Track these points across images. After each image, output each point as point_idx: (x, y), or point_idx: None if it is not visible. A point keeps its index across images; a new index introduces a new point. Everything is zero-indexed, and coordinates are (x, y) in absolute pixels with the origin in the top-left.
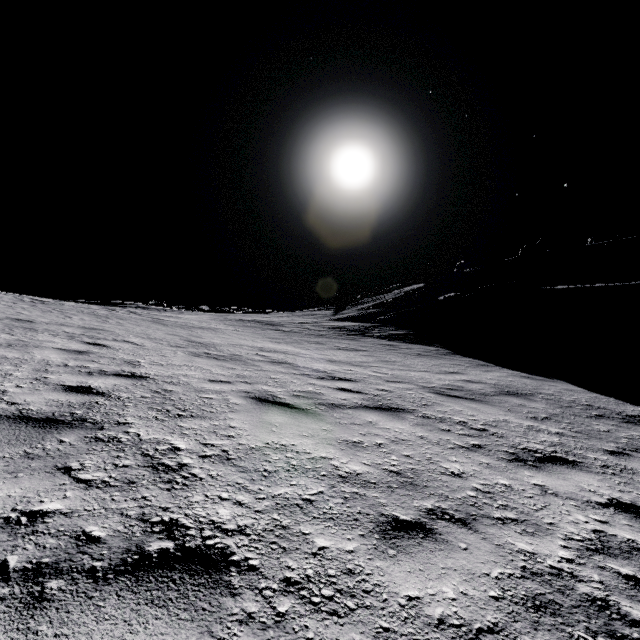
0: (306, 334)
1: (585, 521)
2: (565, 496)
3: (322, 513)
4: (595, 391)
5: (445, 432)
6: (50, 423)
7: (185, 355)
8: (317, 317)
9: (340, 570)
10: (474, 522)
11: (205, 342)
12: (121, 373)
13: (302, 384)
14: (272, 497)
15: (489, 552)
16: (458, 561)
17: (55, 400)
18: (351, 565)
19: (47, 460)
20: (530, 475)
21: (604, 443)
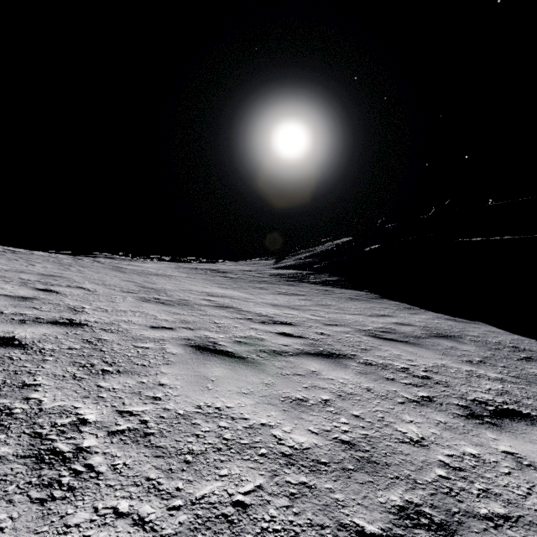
0: (251, 280)
1: None
2: None
3: (259, 531)
4: (515, 332)
5: (390, 382)
6: None
7: (134, 300)
8: (261, 266)
9: None
10: (460, 528)
11: (157, 288)
12: (58, 320)
13: (244, 329)
14: (192, 503)
15: None
16: None
17: None
18: None
19: None
20: (494, 438)
21: None
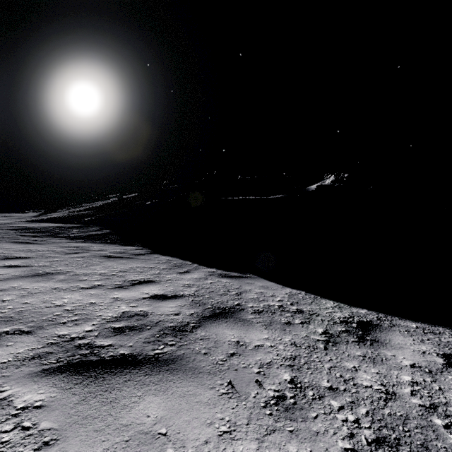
0: None
1: None
2: None
3: None
4: (284, 284)
5: None
6: None
7: None
8: (10, 218)
9: None
10: None
11: None
12: None
13: None
14: None
15: None
16: None
17: None
18: None
19: None
20: None
21: None
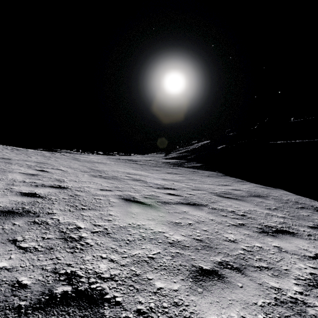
0: (151, 166)
1: (305, 267)
2: (291, 253)
3: (159, 265)
4: (298, 194)
5: (224, 217)
6: (9, 213)
7: (88, 176)
8: (156, 157)
9: (170, 303)
10: (244, 269)
11: (99, 169)
12: (53, 186)
13: (149, 191)
14: (131, 256)
15: (255, 288)
16: (238, 295)
17: (15, 200)
18: (176, 299)
19: (3, 235)
20: (271, 240)
21: (307, 222)
